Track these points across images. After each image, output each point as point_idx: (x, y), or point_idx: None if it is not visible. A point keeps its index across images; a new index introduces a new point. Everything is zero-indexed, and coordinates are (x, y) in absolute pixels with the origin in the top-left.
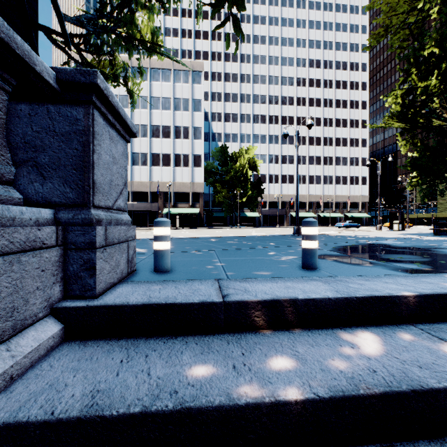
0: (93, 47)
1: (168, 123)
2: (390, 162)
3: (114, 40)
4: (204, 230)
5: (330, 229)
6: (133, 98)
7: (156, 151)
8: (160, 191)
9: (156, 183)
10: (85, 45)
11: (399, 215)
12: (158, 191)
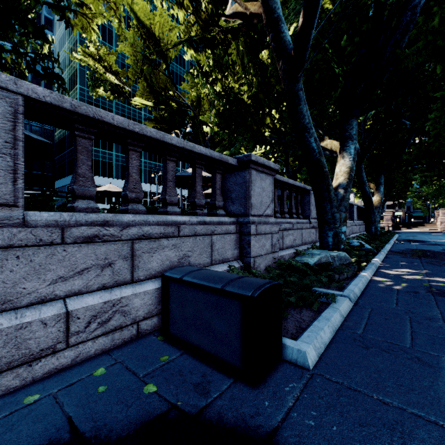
0: None
1: None
2: None
3: None
4: None
5: None
6: None
7: None
8: None
9: None
10: None
11: None
12: None
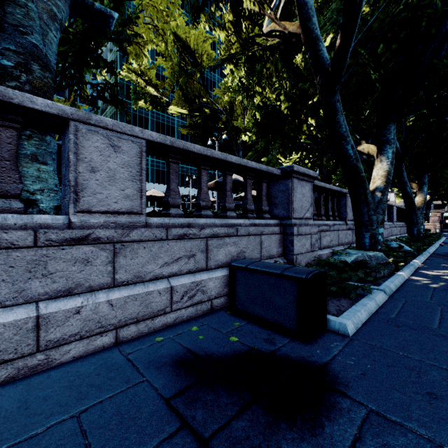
0: None
1: None
2: None
3: None
4: None
5: None
6: None
7: None
8: None
9: None
10: None
11: None
12: None
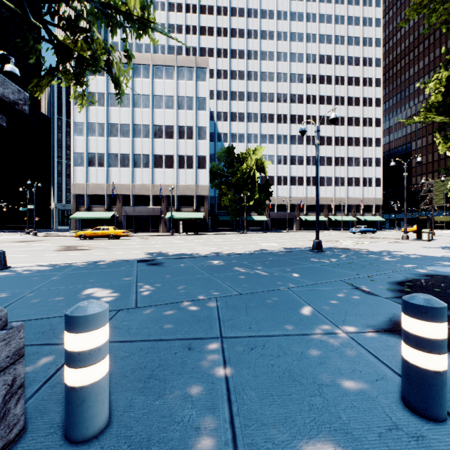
0: (63, 18)
1: (171, 122)
2: (418, 163)
3: (90, 9)
4: (208, 237)
5: (344, 235)
6: (119, 88)
7: (158, 152)
8: (163, 195)
9: (158, 186)
10: (51, 15)
11: (429, 223)
12: (161, 194)
